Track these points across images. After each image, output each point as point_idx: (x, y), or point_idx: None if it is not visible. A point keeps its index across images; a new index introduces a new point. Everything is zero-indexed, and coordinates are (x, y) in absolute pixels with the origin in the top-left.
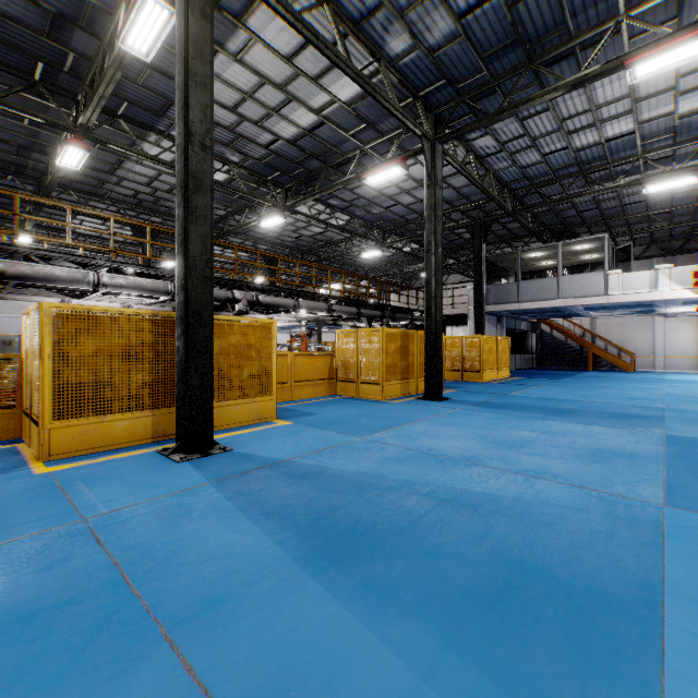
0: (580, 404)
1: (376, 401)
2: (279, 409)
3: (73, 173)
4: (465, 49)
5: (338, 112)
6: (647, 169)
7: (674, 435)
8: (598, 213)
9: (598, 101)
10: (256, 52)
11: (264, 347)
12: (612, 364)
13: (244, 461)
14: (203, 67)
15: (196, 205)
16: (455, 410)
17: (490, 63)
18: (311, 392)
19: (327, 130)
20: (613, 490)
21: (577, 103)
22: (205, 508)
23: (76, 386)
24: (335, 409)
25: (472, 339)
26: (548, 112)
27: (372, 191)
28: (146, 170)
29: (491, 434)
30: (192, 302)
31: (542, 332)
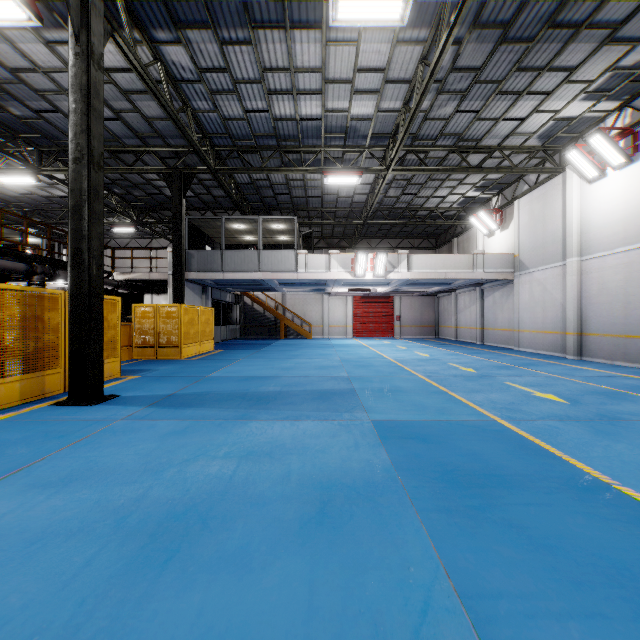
0: (282, 381)
1: None
2: None
3: None
4: None
5: None
6: (326, 166)
7: (380, 420)
8: (289, 199)
9: (296, 62)
10: None
11: None
12: (297, 333)
13: None
14: None
15: None
16: (110, 425)
17: None
18: None
19: None
20: None
21: (278, 52)
22: None
23: None
24: None
25: (170, 309)
26: (250, 49)
27: None
28: None
29: (147, 495)
30: None
31: (245, 304)
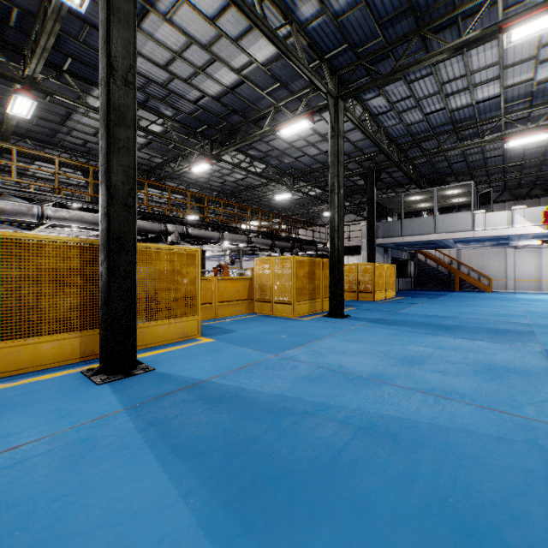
0: (459, 320)
1: (288, 319)
2: (204, 326)
3: (29, 124)
4: (364, 16)
5: (256, 72)
6: (506, 128)
7: None
8: (465, 165)
9: (472, 68)
10: (184, 14)
11: (189, 272)
12: (473, 286)
13: (164, 383)
14: (125, 5)
15: (119, 137)
16: (356, 327)
17: (385, 30)
18: (232, 310)
19: (246, 88)
20: (523, 412)
21: (455, 68)
22: (111, 444)
23: (1, 310)
24: (253, 326)
25: (366, 266)
26: (431, 77)
27: (284, 143)
28: (92, 122)
29: (391, 350)
30: (114, 229)
31: (418, 260)
